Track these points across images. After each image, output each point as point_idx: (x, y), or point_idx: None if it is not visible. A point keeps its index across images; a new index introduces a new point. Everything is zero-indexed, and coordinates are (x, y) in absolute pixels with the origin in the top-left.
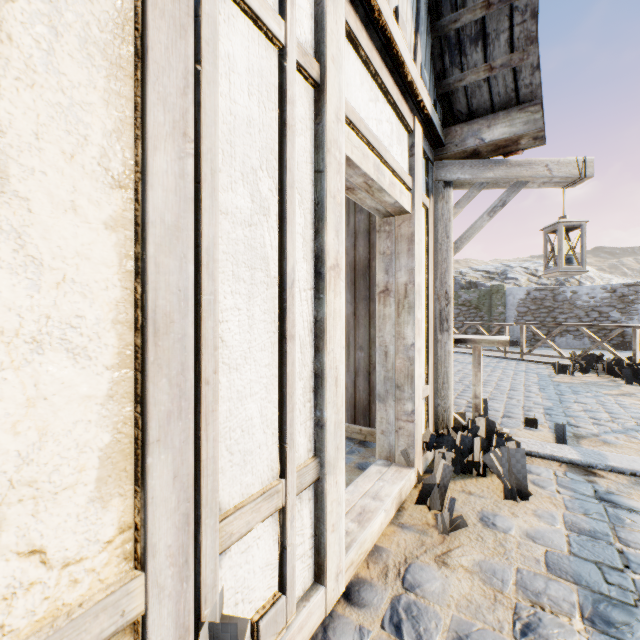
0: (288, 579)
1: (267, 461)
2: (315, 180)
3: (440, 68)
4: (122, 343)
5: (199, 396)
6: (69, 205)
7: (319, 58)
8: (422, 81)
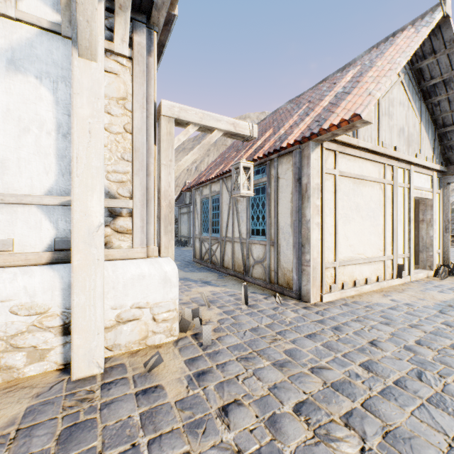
0: (404, 269)
1: (401, 250)
2: (407, 204)
3: (443, 152)
4: (391, 231)
5: (396, 238)
6: (388, 219)
7: (408, 183)
8: (435, 164)
